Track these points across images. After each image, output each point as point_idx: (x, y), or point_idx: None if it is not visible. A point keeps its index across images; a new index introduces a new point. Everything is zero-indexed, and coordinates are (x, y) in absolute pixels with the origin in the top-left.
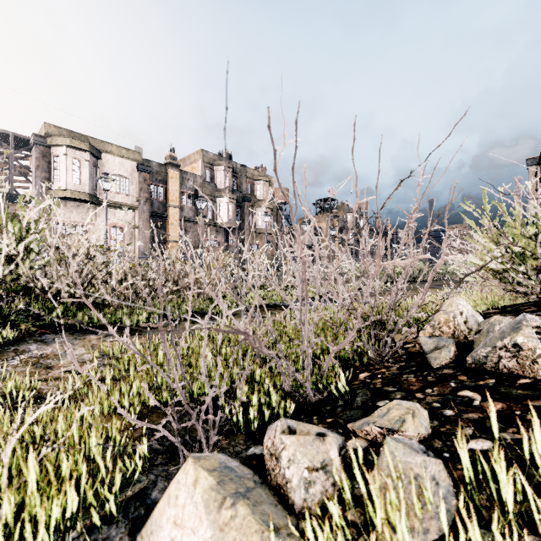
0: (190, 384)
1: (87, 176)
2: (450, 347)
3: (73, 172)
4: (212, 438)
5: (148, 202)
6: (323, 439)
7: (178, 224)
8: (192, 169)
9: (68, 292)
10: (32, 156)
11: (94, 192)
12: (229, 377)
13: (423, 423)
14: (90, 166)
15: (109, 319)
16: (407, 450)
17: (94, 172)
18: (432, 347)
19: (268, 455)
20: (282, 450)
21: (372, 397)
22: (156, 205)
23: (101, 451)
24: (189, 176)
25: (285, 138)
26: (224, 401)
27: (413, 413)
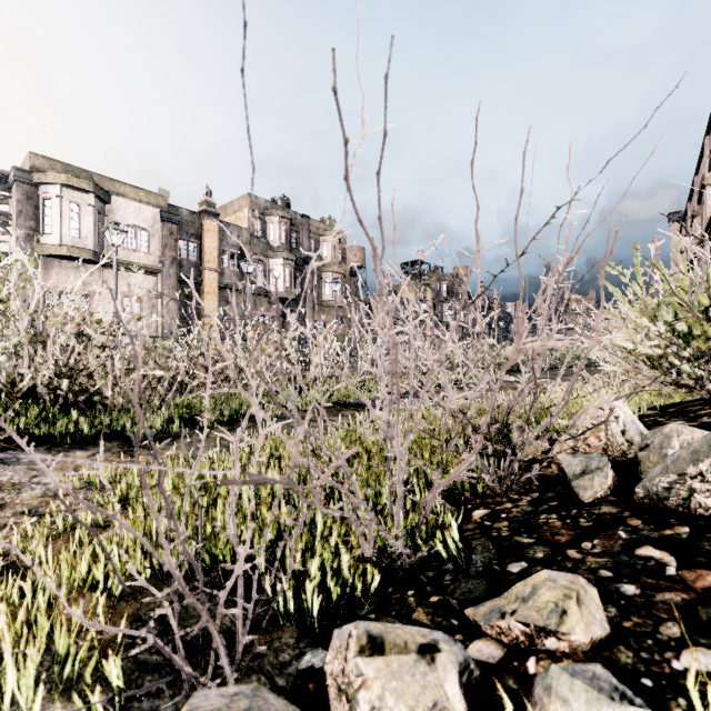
0: (212, 537)
1: (90, 226)
2: (606, 470)
3: (70, 220)
4: (241, 639)
5: (175, 263)
6: (431, 658)
7: (217, 293)
8: (236, 220)
9: (49, 388)
10: (12, 198)
11: (100, 248)
12: (276, 522)
13: (596, 614)
14: (95, 212)
15: (107, 427)
16: (593, 695)
17: (100, 221)
18: (579, 470)
19: (334, 688)
20: (360, 688)
21: (498, 555)
22: (187, 268)
23: (47, 670)
24: (232, 229)
25: (364, 124)
26: (267, 561)
27: (578, 597)
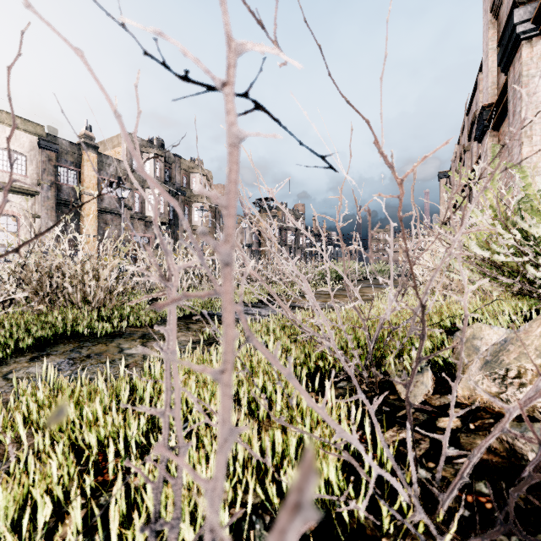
0: None
1: None
2: None
3: None
4: None
5: (54, 187)
6: None
7: (96, 216)
8: (115, 154)
9: None
10: None
11: None
12: None
13: None
14: None
15: None
16: None
17: None
18: None
19: None
20: None
21: None
22: (67, 192)
23: None
24: (111, 161)
25: None
26: None
27: None
